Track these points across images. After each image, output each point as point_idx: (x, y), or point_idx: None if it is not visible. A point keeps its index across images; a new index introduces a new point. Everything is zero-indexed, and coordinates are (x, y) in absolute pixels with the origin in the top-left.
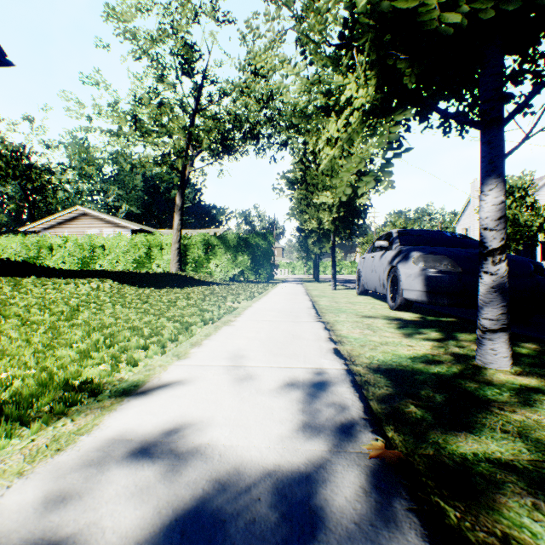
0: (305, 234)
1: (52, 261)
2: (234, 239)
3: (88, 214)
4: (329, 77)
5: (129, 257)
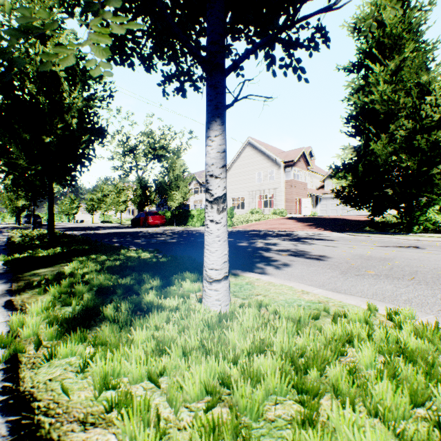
0: None
1: None
2: None
3: None
4: None
5: None
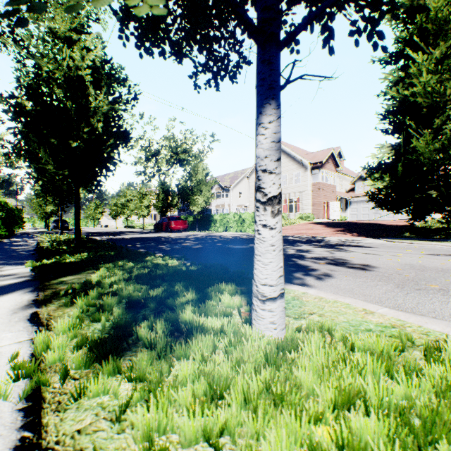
0: None
1: None
2: None
3: None
4: None
5: None
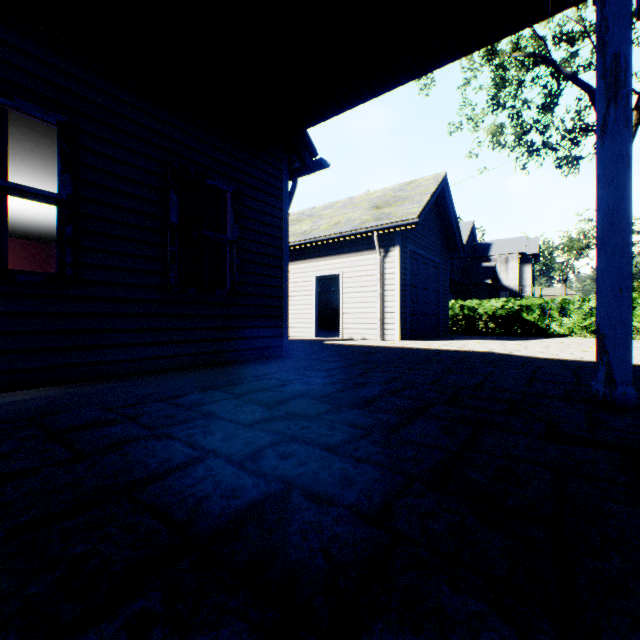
0: None
1: None
2: None
3: None
4: None
5: None
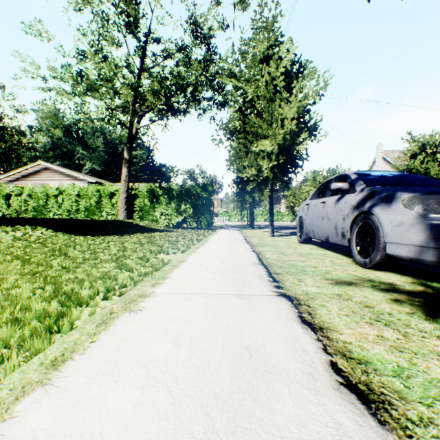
0: (241, 185)
1: (8, 209)
2: (177, 190)
3: (49, 168)
4: (268, 26)
5: (81, 206)
